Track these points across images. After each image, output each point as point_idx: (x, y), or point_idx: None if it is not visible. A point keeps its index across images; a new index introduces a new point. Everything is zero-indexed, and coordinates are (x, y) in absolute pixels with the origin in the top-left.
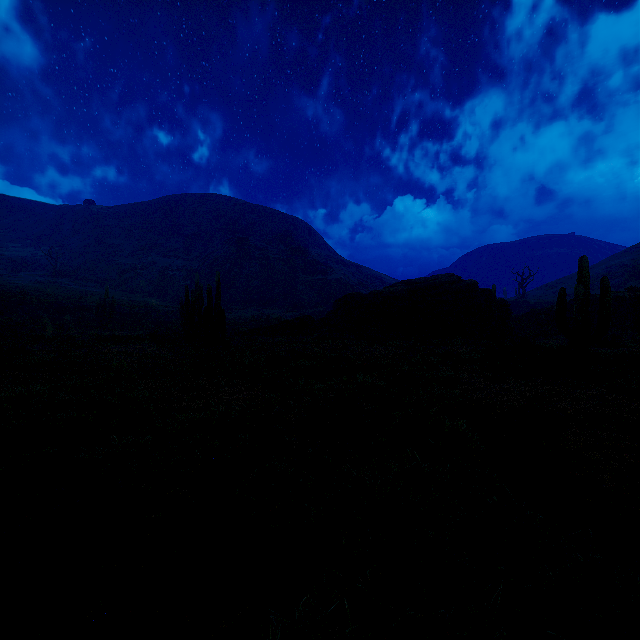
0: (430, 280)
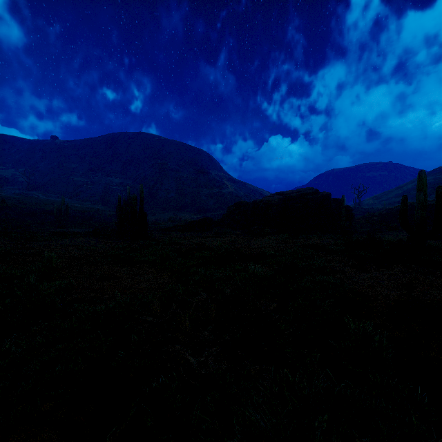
0: (296, 192)
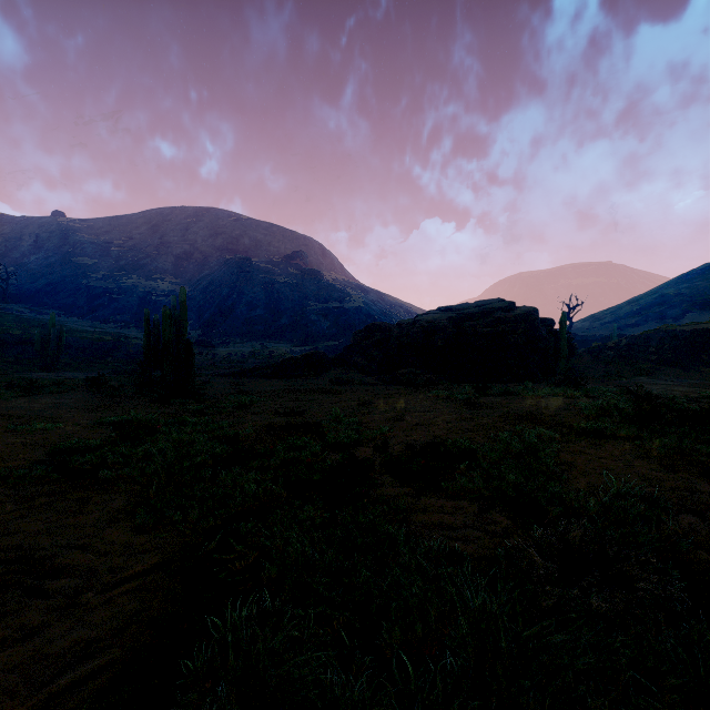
0: (476, 306)
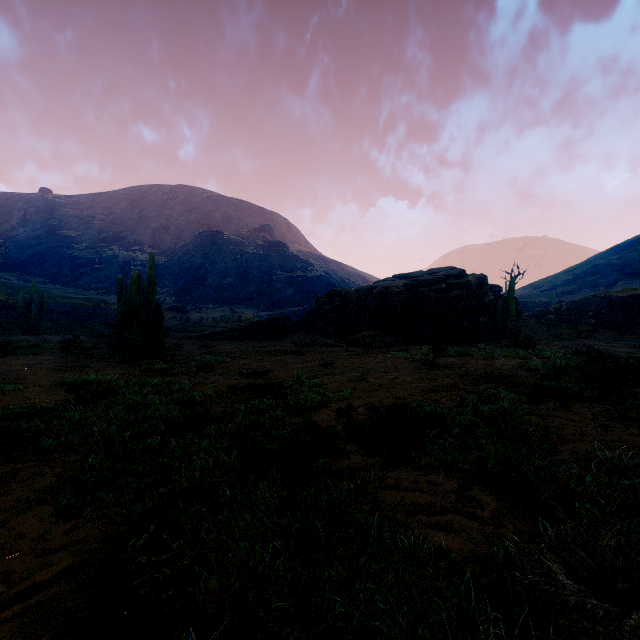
0: (429, 273)
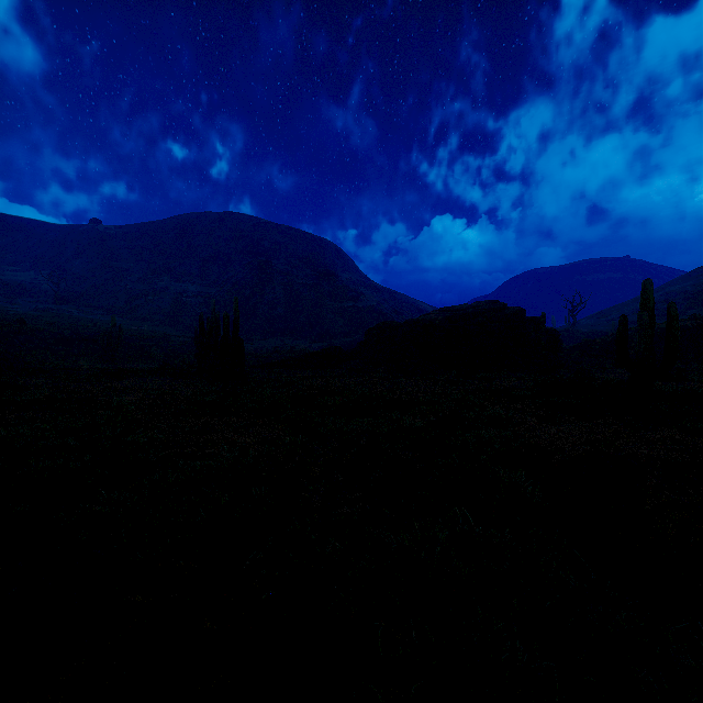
0: (472, 307)
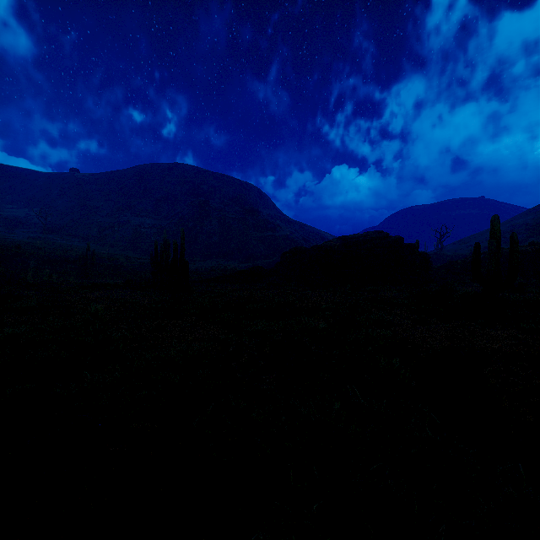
0: (363, 236)
